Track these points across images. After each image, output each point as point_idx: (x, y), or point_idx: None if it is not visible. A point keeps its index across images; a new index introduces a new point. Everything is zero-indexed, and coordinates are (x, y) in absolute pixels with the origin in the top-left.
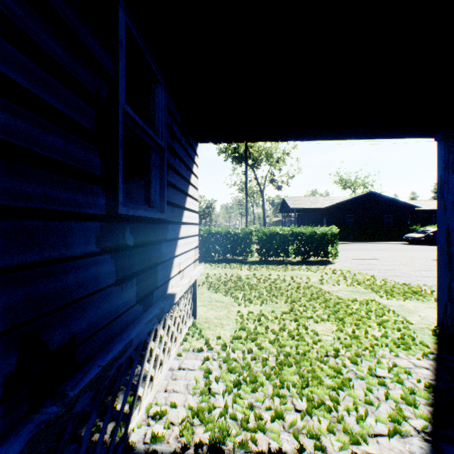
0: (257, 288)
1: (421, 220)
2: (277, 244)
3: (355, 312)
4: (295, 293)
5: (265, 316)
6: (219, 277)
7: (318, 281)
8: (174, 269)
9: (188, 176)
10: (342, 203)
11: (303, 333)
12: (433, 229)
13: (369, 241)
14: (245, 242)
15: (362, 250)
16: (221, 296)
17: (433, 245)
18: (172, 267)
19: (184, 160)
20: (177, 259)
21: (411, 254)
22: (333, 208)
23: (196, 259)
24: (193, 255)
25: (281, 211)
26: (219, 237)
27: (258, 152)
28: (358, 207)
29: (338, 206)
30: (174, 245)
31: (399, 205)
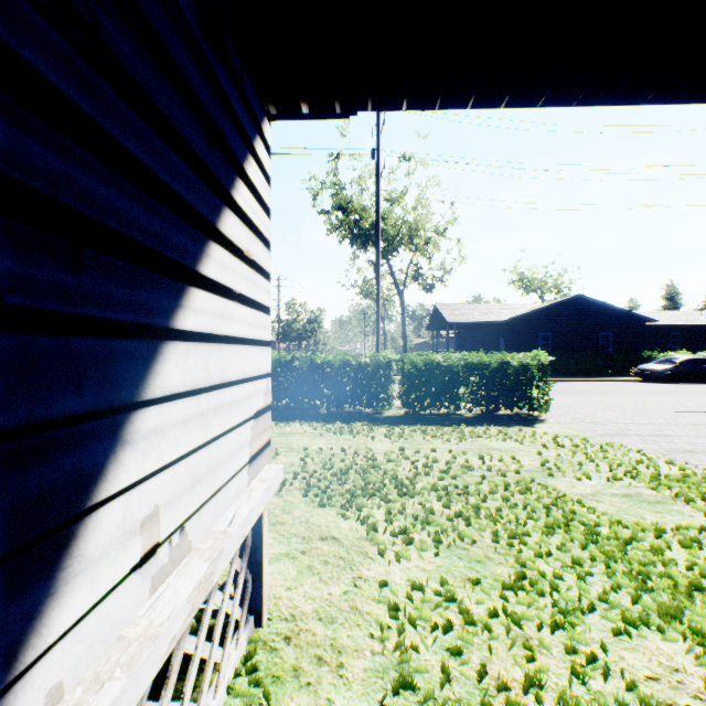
0: (416, 491)
1: (651, 343)
2: (438, 385)
3: (698, 582)
4: (506, 505)
5: (462, 606)
6: (329, 459)
7: (537, 466)
8: (78, 584)
9: (217, 168)
10: (531, 315)
11: (610, 705)
12: (684, 356)
13: (577, 376)
14: (379, 382)
15: (576, 392)
16: (334, 517)
17: (684, 382)
18: (43, 591)
19: (192, 88)
20: (125, 505)
21: (669, 400)
22: (517, 321)
23: (259, 450)
24: (245, 440)
25: (431, 328)
26: (329, 371)
27: (395, 228)
28: (558, 320)
29: (525, 318)
30: (89, 448)
31: (623, 317)
